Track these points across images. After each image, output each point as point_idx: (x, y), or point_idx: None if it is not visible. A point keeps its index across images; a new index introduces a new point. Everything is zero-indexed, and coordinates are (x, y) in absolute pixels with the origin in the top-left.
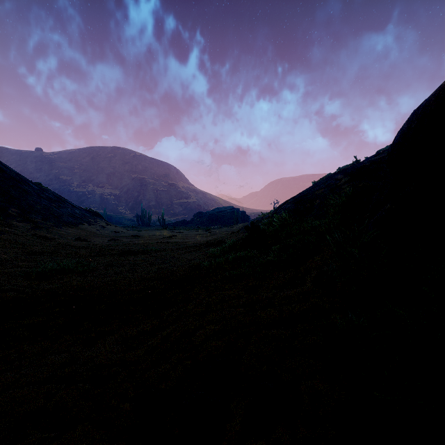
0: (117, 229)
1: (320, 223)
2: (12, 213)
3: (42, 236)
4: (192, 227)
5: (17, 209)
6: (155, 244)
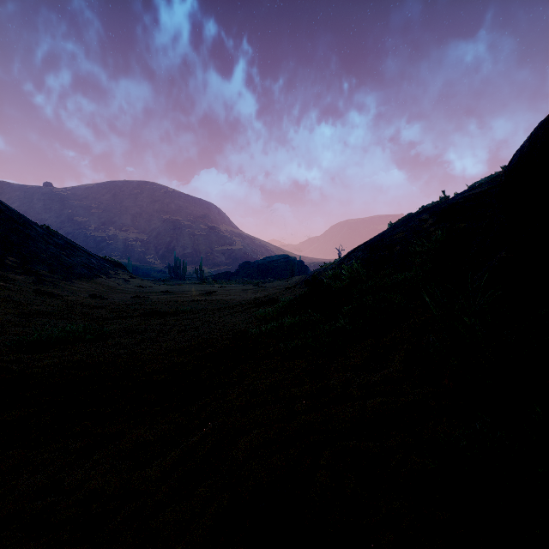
0: (144, 283)
1: (405, 277)
2: (10, 264)
3: (46, 292)
4: (237, 281)
5: (16, 258)
6: (190, 302)
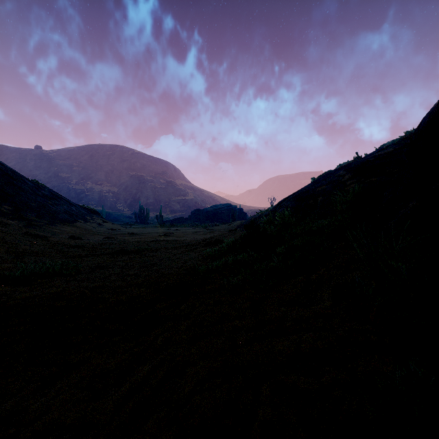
0: (114, 227)
1: (328, 222)
2: (5, 211)
3: (33, 234)
4: (189, 224)
5: (10, 207)
6: (150, 242)
